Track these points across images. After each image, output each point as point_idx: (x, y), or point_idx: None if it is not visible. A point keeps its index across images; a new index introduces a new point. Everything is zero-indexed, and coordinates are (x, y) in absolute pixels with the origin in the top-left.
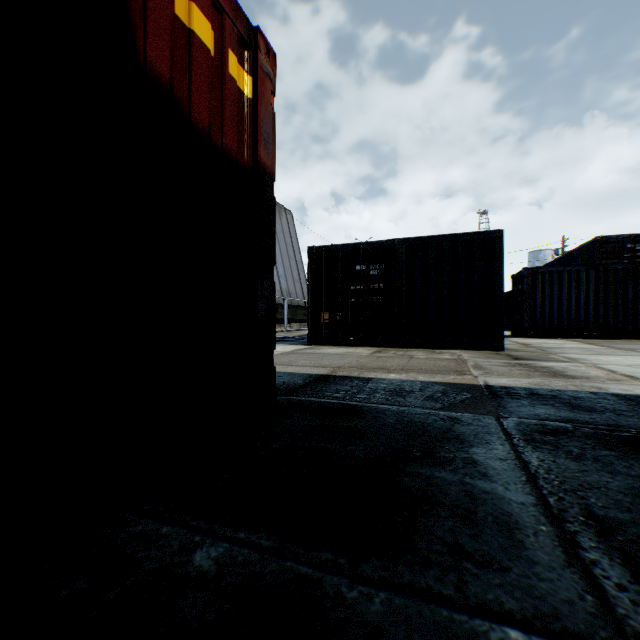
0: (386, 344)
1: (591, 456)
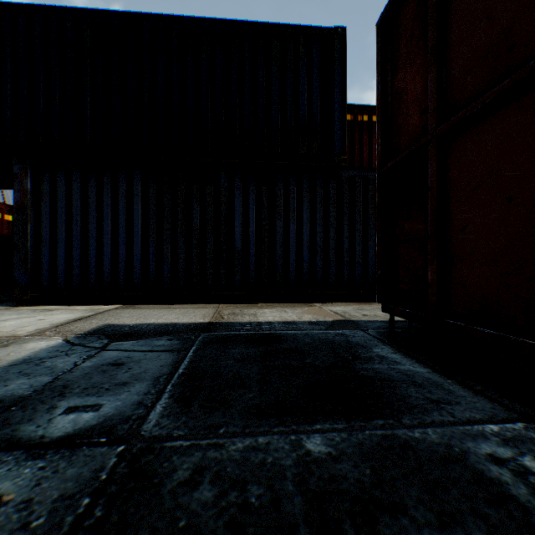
0: None
1: None
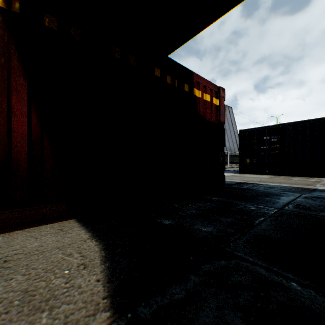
0: (280, 174)
1: (320, 201)
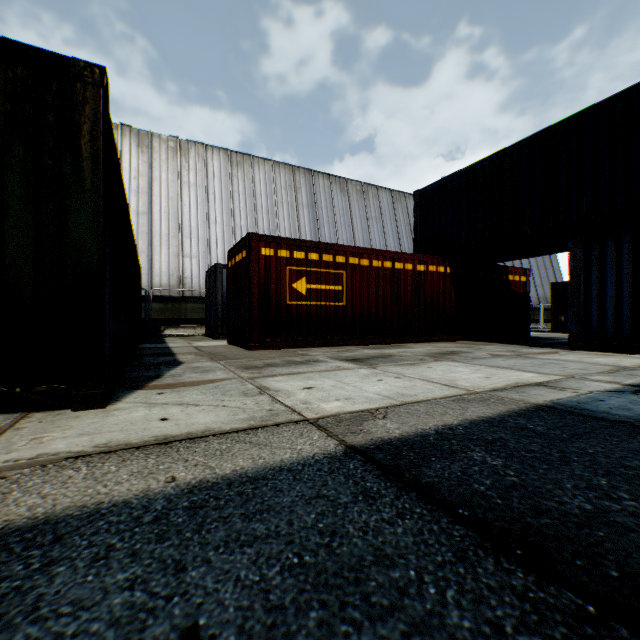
0: None
1: None
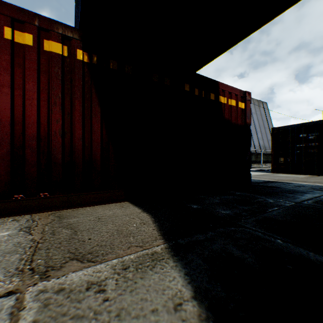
0: (319, 174)
1: None
